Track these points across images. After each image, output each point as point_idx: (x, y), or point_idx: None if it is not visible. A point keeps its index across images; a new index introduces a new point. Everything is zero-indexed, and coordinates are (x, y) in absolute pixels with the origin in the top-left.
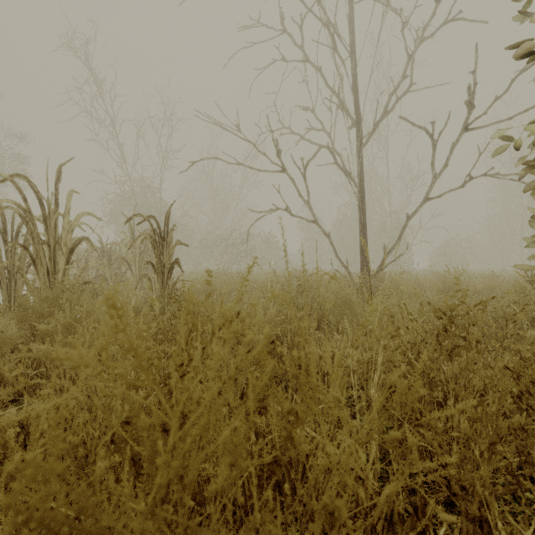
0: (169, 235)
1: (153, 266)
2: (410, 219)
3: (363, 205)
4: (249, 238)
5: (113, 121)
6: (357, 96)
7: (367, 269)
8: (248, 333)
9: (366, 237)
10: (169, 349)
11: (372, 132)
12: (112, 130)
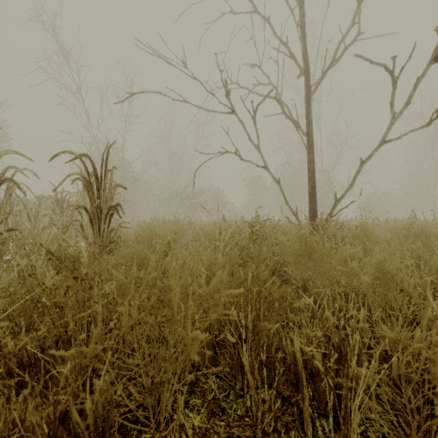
0: (106, 176)
1: (86, 211)
2: (364, 164)
3: (311, 152)
4: (201, 193)
5: (79, 88)
6: (305, 45)
7: (316, 217)
8: (176, 319)
9: (315, 185)
10: (30, 348)
11: (320, 80)
12: (79, 96)
